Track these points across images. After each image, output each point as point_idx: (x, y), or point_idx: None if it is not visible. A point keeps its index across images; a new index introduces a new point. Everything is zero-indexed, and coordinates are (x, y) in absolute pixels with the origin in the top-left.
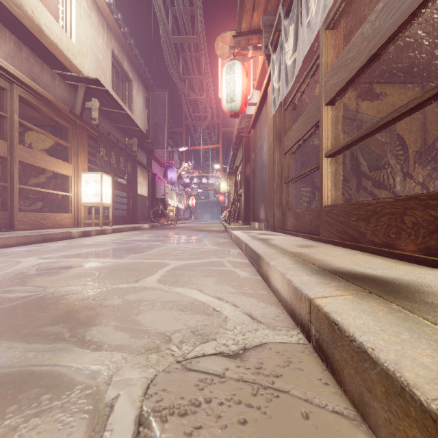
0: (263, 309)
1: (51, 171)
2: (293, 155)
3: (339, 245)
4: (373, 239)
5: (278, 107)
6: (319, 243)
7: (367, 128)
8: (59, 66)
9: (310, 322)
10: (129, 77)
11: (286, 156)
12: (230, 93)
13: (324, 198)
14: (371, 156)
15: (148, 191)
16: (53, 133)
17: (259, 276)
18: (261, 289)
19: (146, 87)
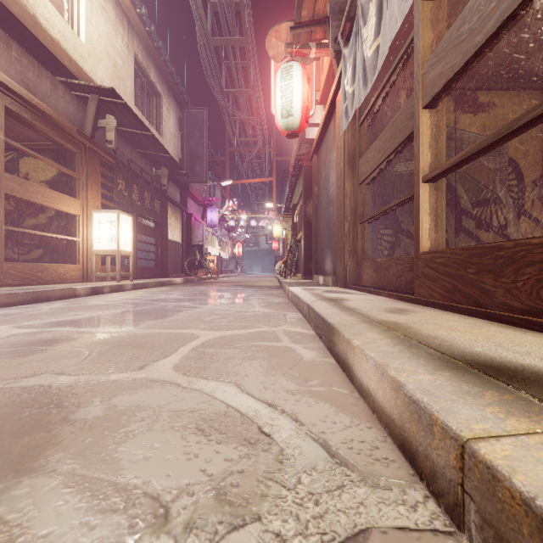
0: (347, 430)
1: (54, 209)
2: (371, 185)
3: (448, 309)
4: (508, 301)
5: (350, 121)
6: (416, 305)
7: (497, 132)
8: (62, 71)
9: (461, 490)
10: (156, 90)
11: (361, 187)
12: (287, 105)
13: (421, 241)
14: (474, 187)
15: (181, 236)
16: (55, 160)
17: (332, 357)
18: (338, 384)
19: (180, 104)
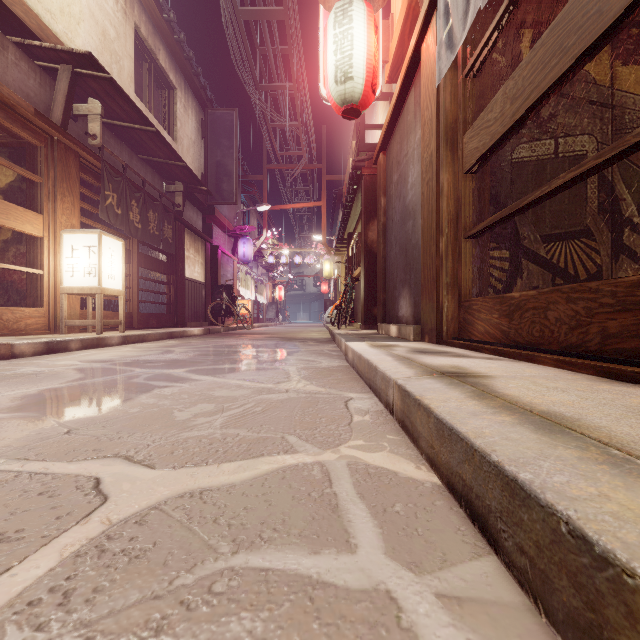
0: None
1: (9, 229)
2: (482, 177)
3: None
4: None
5: (449, 71)
6: None
7: None
8: (16, 26)
9: None
10: (169, 81)
11: (468, 178)
12: (344, 63)
13: None
14: None
15: (204, 273)
16: (12, 159)
17: None
18: None
19: (202, 104)
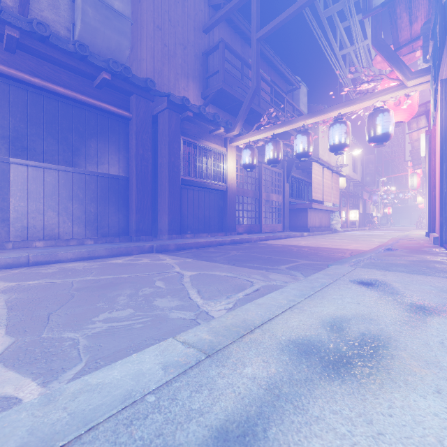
0: None
1: None
2: None
3: None
4: None
5: None
6: None
7: None
8: None
9: None
10: (355, 158)
11: None
12: (412, 184)
13: None
14: None
15: (362, 210)
16: None
17: None
18: None
19: (361, 155)
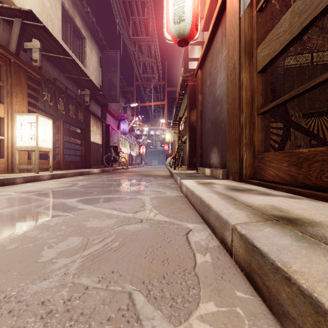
0: None
1: None
2: (267, 76)
3: None
4: None
5: (247, 8)
6: None
7: None
8: None
9: None
10: (82, 34)
11: (259, 75)
12: (179, 11)
13: None
14: None
15: (101, 139)
16: None
17: None
18: None
19: (100, 48)
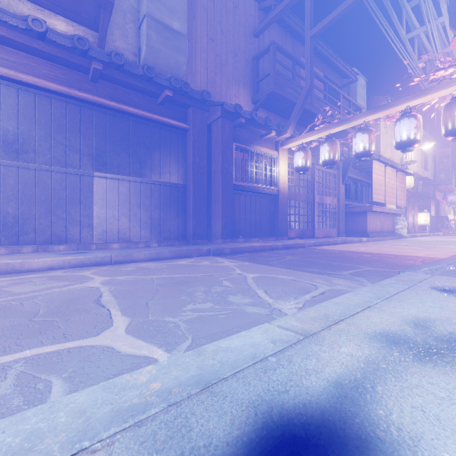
0: None
1: None
2: None
3: None
4: None
5: None
6: None
7: None
8: None
9: None
10: (425, 153)
11: None
12: None
13: None
14: None
15: (434, 212)
16: None
17: None
18: None
19: (433, 149)
